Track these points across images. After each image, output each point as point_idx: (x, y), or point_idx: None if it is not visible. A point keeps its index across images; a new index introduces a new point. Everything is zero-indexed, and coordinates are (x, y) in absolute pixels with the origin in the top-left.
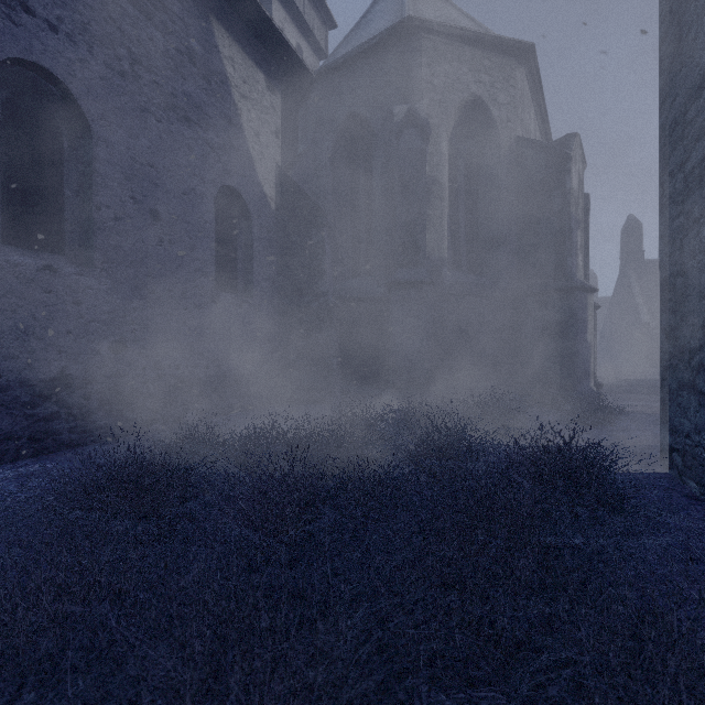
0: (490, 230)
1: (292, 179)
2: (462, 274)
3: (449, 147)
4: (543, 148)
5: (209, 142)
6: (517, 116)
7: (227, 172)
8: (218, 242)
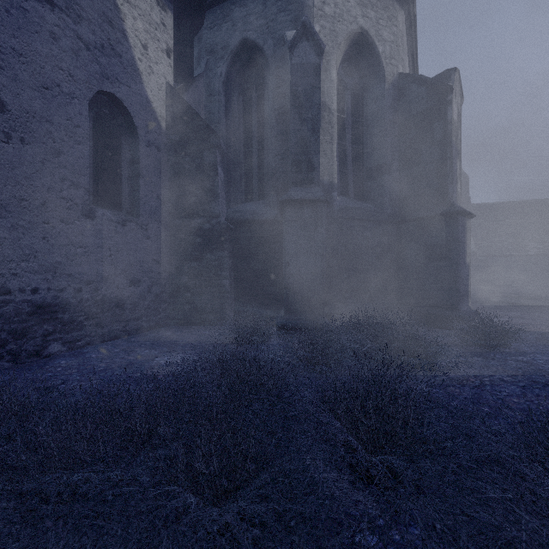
0: (375, 159)
1: (183, 98)
2: (349, 200)
3: (338, 79)
4: (425, 82)
5: (82, 37)
6: (398, 54)
7: (106, 77)
8: (97, 154)
